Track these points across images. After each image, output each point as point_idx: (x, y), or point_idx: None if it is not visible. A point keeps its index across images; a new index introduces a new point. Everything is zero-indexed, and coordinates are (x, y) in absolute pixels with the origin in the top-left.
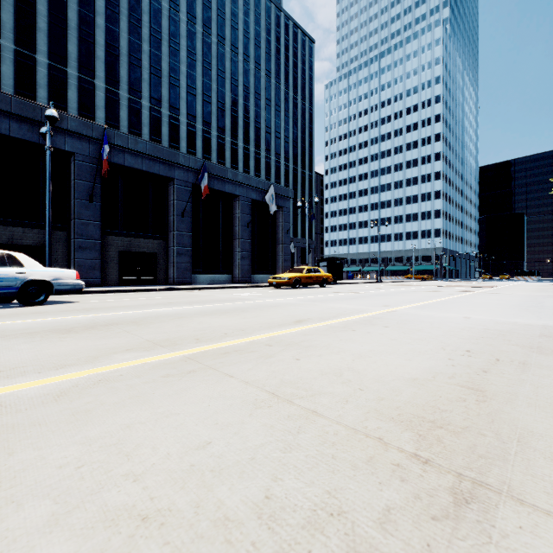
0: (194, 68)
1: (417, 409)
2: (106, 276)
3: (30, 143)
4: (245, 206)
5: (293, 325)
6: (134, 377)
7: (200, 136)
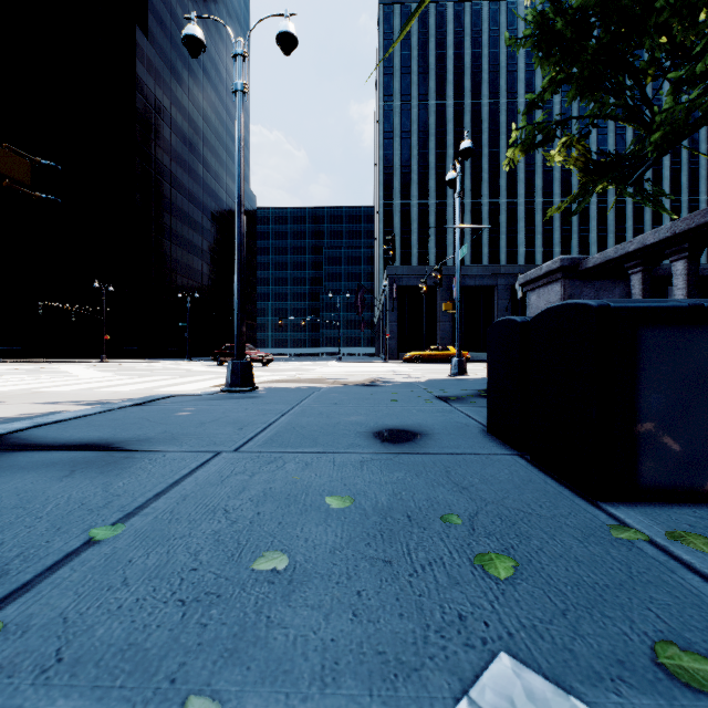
0: (605, 142)
1: None
2: None
3: None
4: None
5: None
6: None
7: (612, 209)
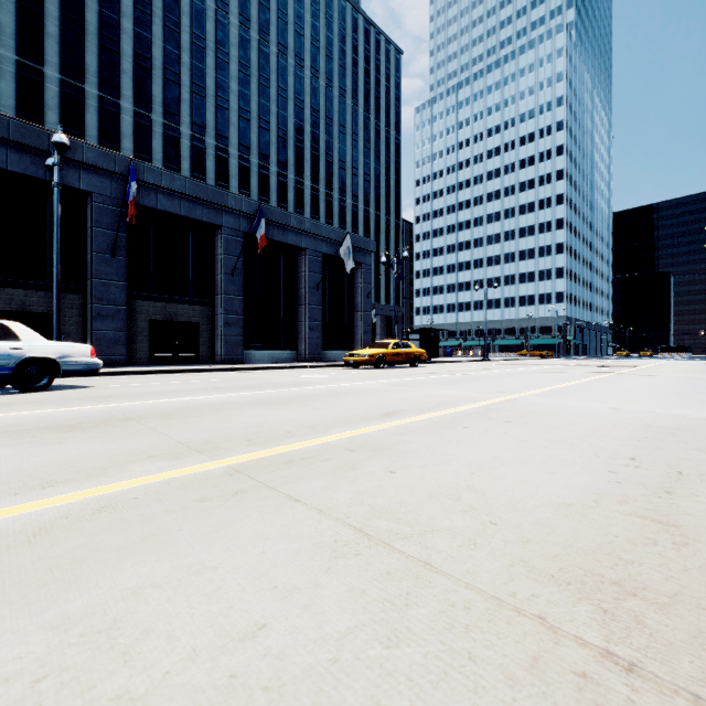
0: (248, 86)
1: (587, 560)
2: (133, 353)
3: (34, 180)
4: (314, 263)
5: (380, 419)
6: (154, 501)
7: (256, 173)
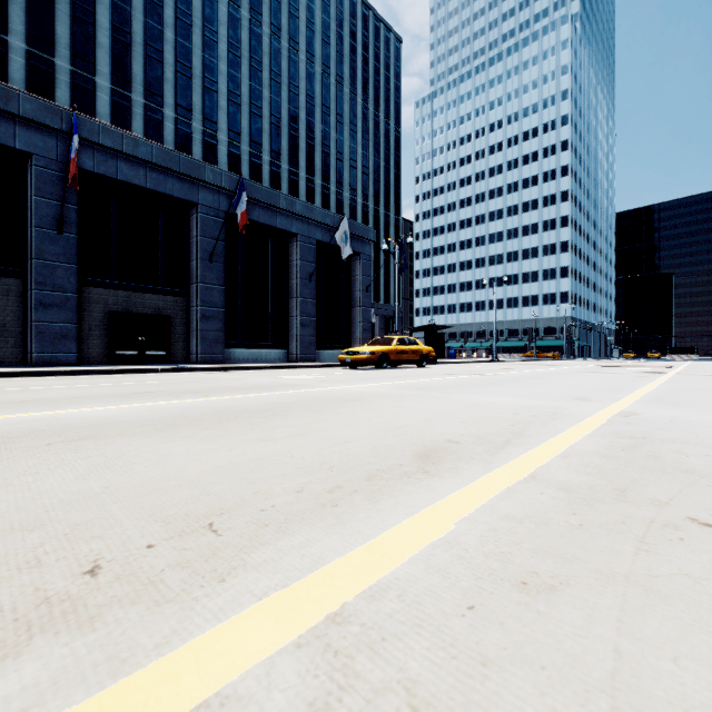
0: (238, 68)
1: None
2: (89, 351)
3: None
4: (306, 250)
5: (418, 478)
6: None
7: (247, 162)
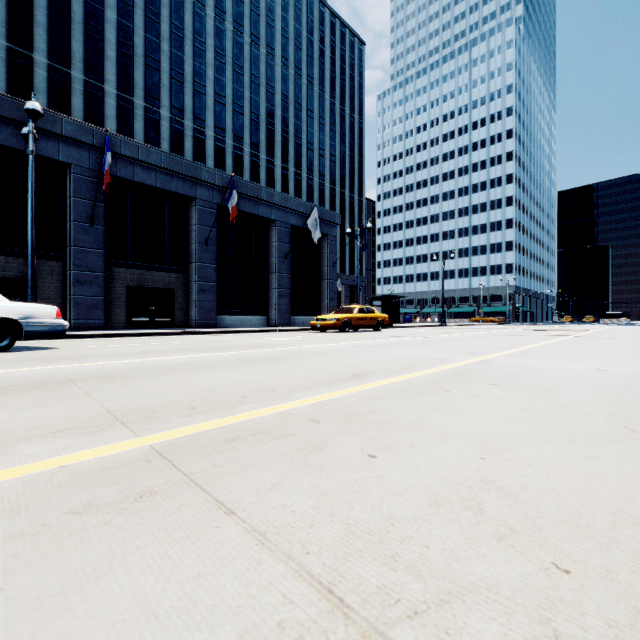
0: (223, 73)
1: None
2: (112, 318)
3: (14, 151)
4: (283, 234)
5: (350, 382)
6: (4, 513)
7: (230, 153)
